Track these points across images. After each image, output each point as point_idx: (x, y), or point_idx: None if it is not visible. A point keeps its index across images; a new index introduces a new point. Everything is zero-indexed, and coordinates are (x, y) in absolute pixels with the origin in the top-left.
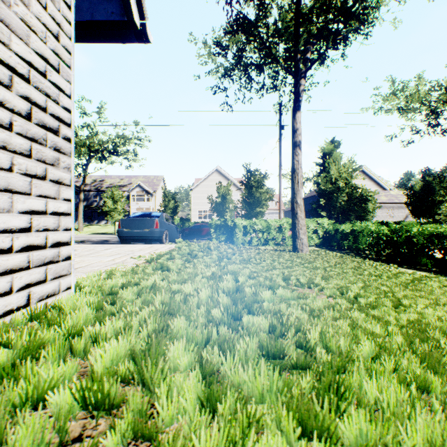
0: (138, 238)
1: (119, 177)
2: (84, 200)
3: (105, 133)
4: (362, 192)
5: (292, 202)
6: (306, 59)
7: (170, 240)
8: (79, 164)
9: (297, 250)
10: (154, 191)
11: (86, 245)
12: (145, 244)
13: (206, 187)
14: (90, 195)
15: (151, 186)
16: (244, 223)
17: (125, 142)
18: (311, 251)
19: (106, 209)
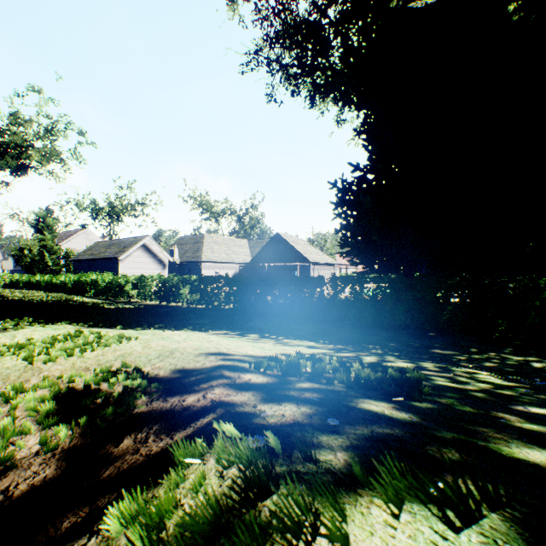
0: None
1: None
2: None
3: None
4: (69, 252)
5: None
6: None
7: None
8: None
9: None
10: None
11: None
12: None
13: None
14: None
15: None
16: None
17: None
18: None
19: None
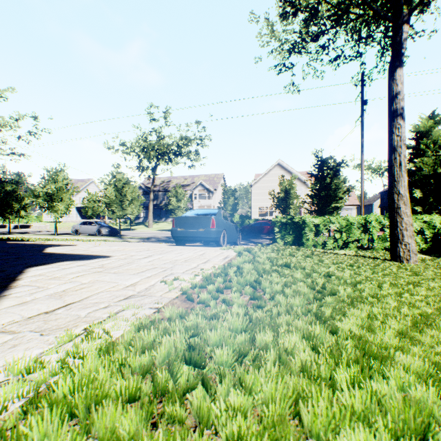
0: (192, 239)
1: (183, 177)
2: (154, 200)
3: (170, 136)
4: None
5: (391, 192)
6: None
7: (229, 241)
8: (148, 167)
9: (400, 259)
10: (215, 189)
11: (131, 248)
12: (196, 249)
13: (266, 183)
14: (159, 195)
15: (212, 184)
16: (316, 221)
17: (187, 143)
18: (420, 260)
19: (170, 208)
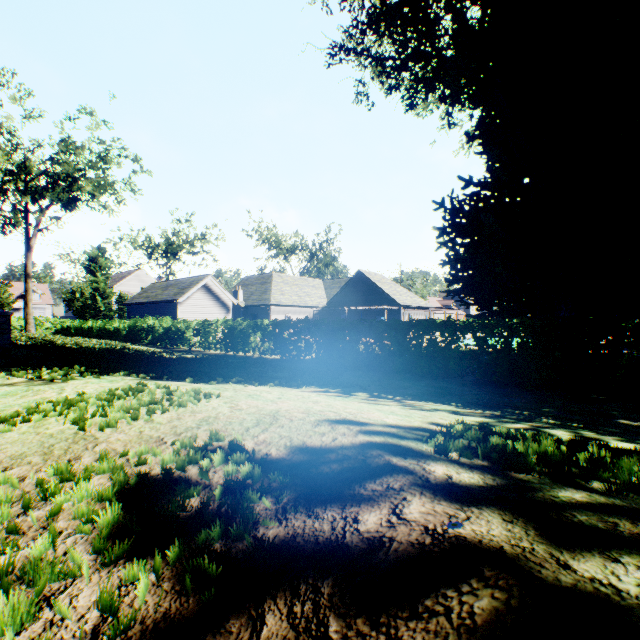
0: None
1: None
2: None
3: None
4: (123, 296)
5: (26, 309)
6: (39, 222)
7: None
8: None
9: None
10: None
11: None
12: None
13: None
14: None
15: None
16: None
17: None
18: None
19: None
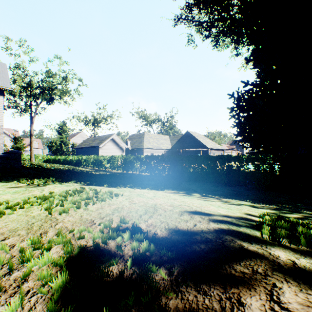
0: None
1: None
2: None
3: None
4: (74, 144)
5: (30, 151)
6: (36, 110)
7: None
8: None
9: None
10: None
11: None
12: None
13: None
14: None
15: None
16: None
17: None
18: None
19: None
